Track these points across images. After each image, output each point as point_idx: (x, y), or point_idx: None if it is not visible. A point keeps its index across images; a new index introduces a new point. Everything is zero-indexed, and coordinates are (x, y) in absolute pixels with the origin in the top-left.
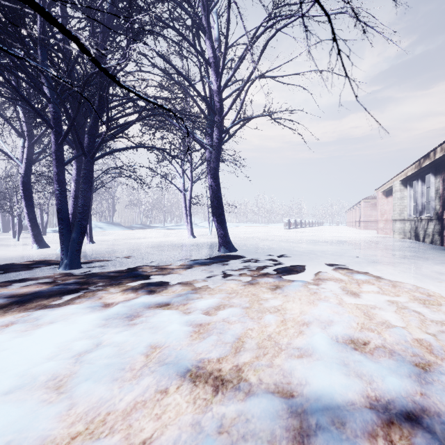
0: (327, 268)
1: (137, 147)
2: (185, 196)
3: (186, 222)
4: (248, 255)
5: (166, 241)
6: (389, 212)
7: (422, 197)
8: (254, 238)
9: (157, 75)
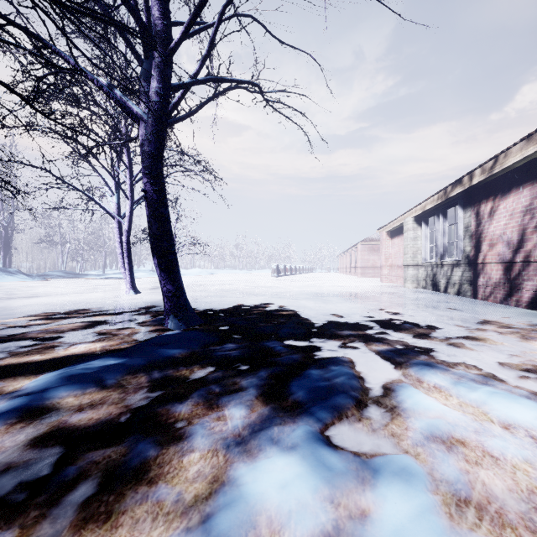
0: (394, 369)
1: None
2: (120, 225)
3: (123, 268)
4: (223, 333)
5: (78, 301)
6: (394, 256)
7: (444, 236)
8: (235, 291)
9: None
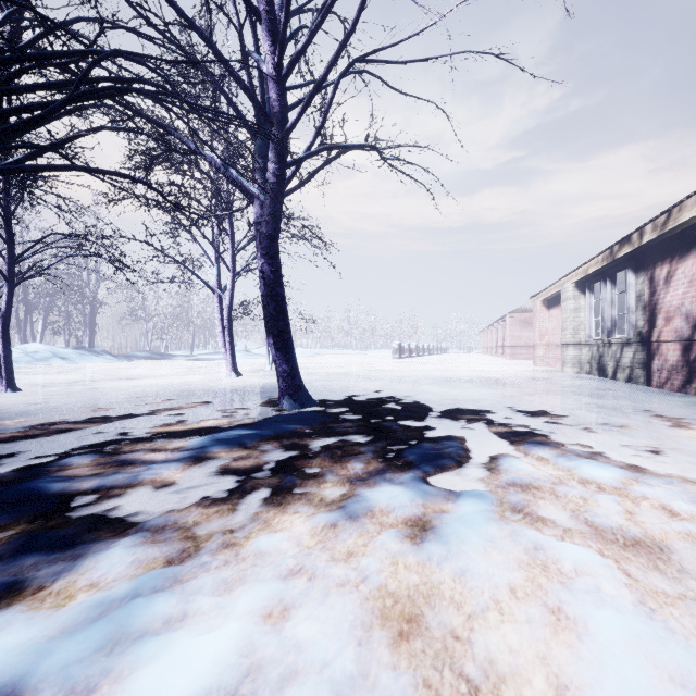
0: (506, 445)
1: (77, 167)
2: (221, 299)
3: (223, 348)
4: (339, 414)
5: (181, 384)
6: (552, 332)
7: (612, 307)
8: (347, 374)
9: (149, 40)
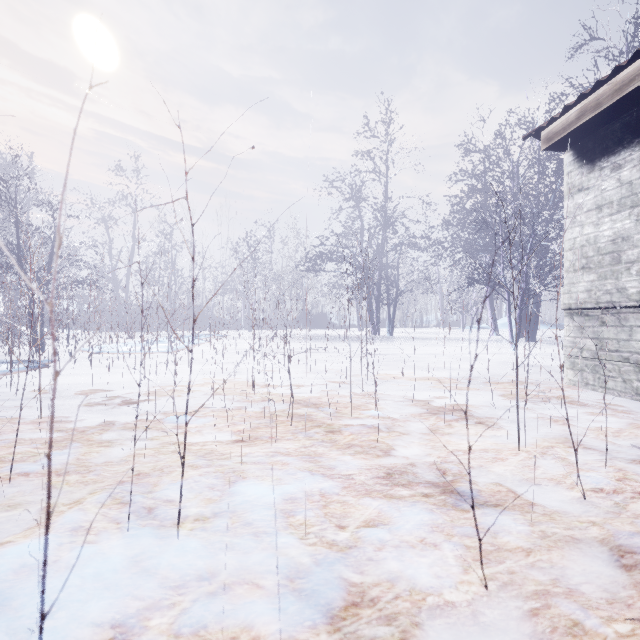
0: None
1: None
2: None
3: None
4: None
5: None
6: None
7: None
8: None
9: None
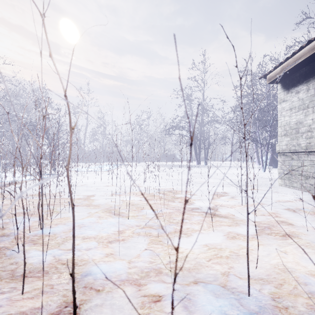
0: None
1: None
2: None
3: None
4: None
5: None
6: None
7: None
8: None
9: None
